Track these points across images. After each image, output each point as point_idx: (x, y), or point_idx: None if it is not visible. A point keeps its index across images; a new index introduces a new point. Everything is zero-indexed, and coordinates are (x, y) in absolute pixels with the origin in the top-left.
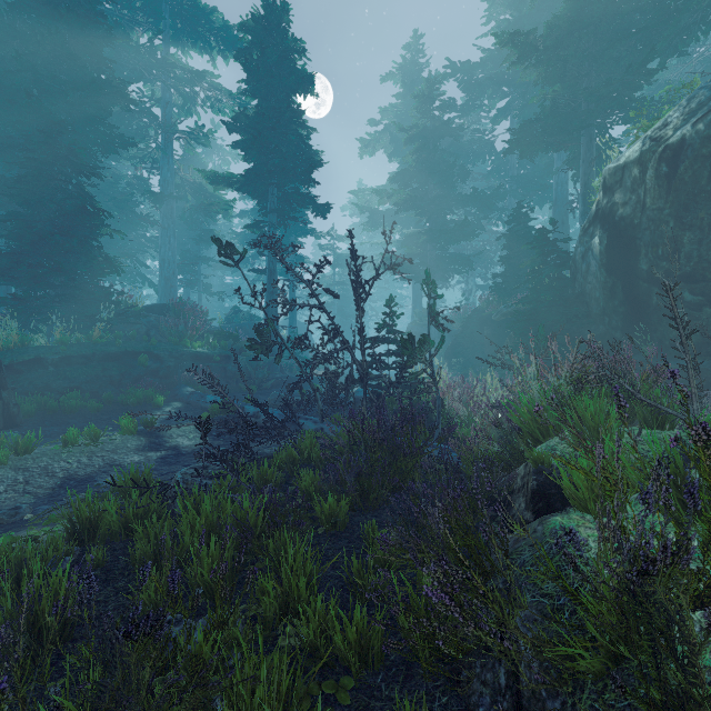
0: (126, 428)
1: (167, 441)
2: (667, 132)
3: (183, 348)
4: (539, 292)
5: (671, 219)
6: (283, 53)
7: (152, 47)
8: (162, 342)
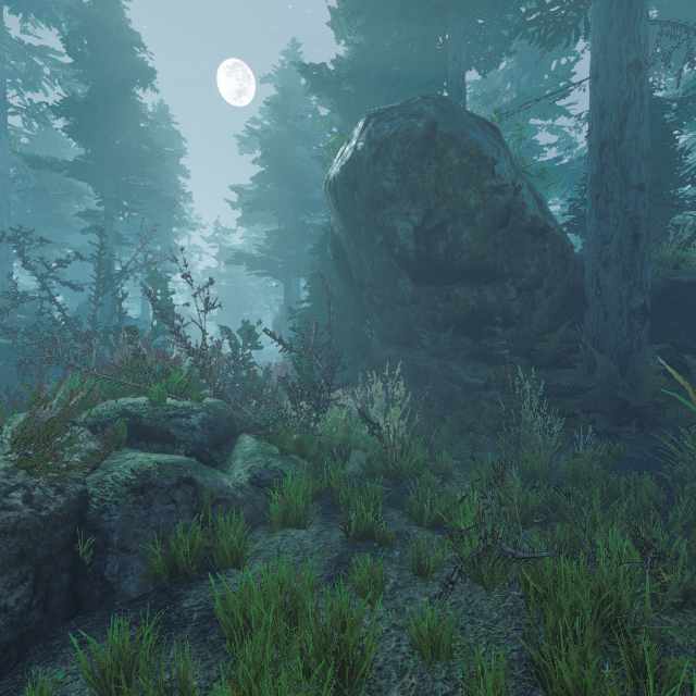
0: None
1: None
2: (331, 171)
3: None
4: (313, 292)
5: (350, 238)
6: (122, 43)
7: None
8: None
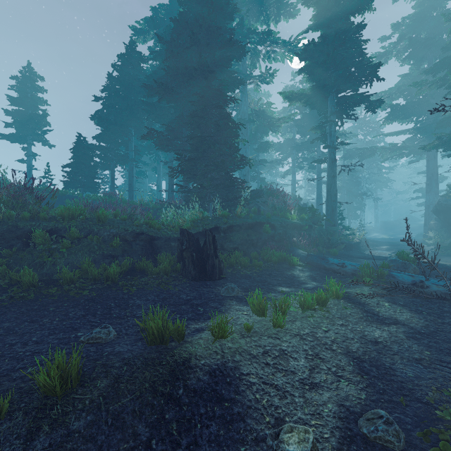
0: (334, 293)
1: (374, 310)
2: None
3: (286, 219)
4: None
5: None
6: None
7: (241, 24)
8: (272, 215)
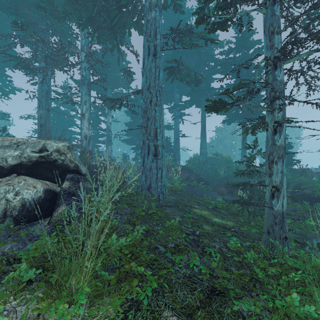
0: None
1: None
2: None
3: None
4: None
5: None
6: None
7: None
8: None
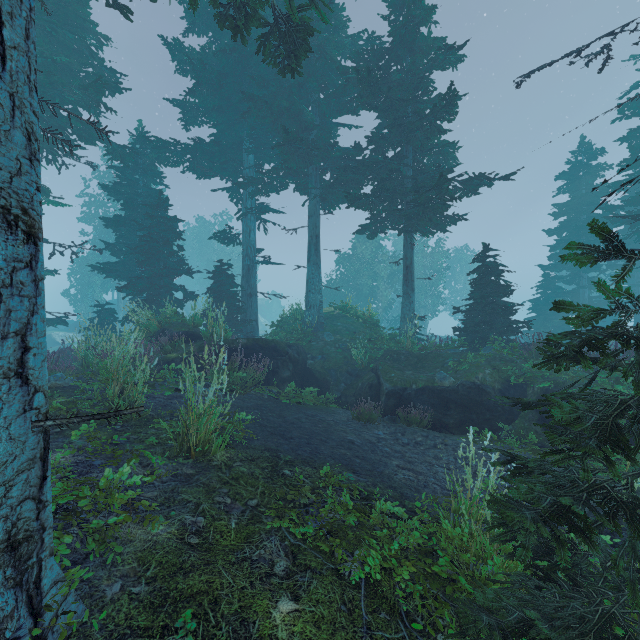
0: None
1: None
2: None
3: None
4: None
5: None
6: None
7: None
8: None
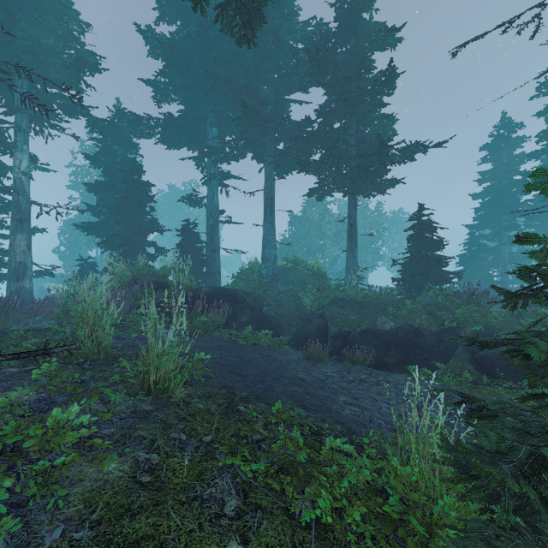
0: None
1: None
2: None
3: None
4: None
5: None
6: None
7: None
8: None
